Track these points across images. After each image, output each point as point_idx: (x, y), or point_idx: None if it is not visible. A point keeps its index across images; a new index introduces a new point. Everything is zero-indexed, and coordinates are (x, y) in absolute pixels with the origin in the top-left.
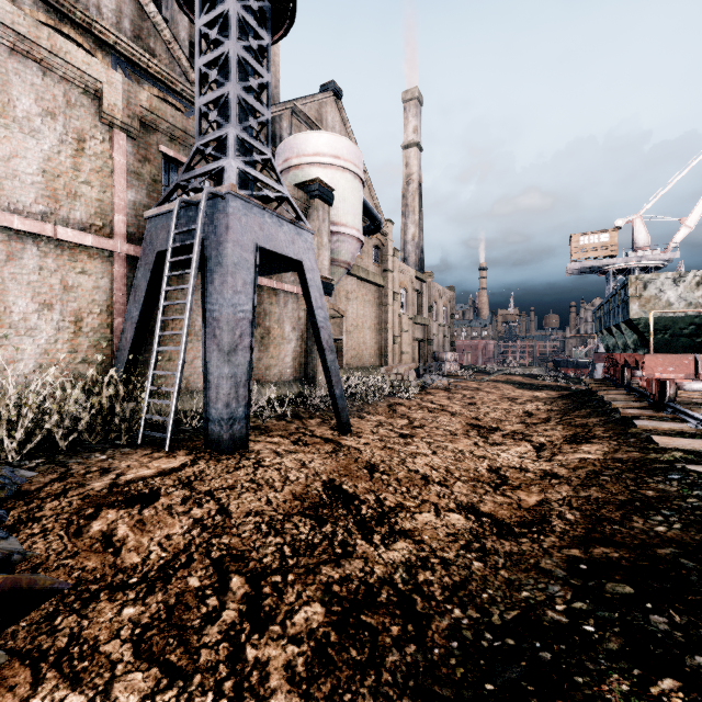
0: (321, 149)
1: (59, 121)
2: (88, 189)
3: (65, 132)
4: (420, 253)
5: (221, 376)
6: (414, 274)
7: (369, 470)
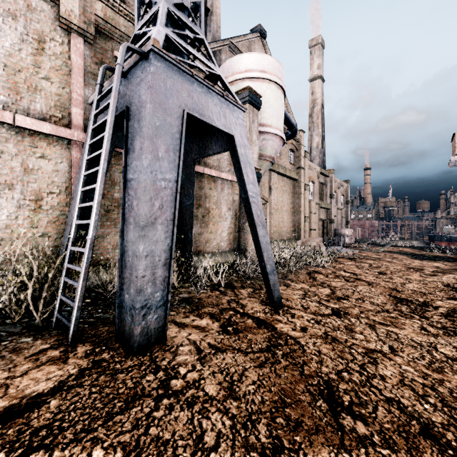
0: (251, 66)
1: (20, 22)
2: (48, 84)
3: (25, 32)
4: (322, 157)
5: (134, 255)
6: (319, 171)
7: (327, 401)
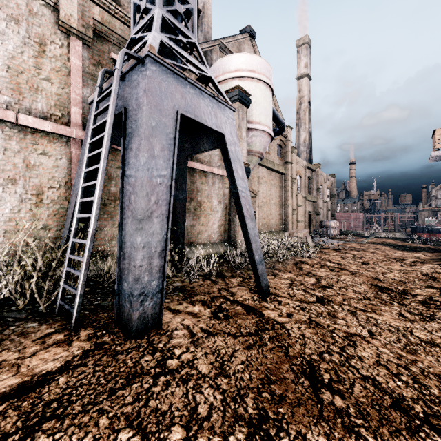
0: (241, 66)
1: (22, 26)
2: (48, 85)
3: (27, 36)
4: (309, 152)
5: (132, 246)
6: (306, 165)
7: (309, 378)
